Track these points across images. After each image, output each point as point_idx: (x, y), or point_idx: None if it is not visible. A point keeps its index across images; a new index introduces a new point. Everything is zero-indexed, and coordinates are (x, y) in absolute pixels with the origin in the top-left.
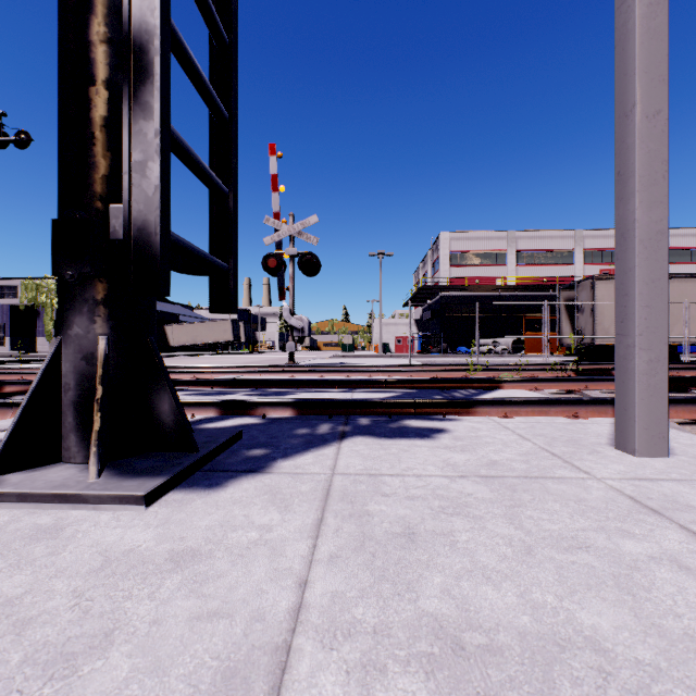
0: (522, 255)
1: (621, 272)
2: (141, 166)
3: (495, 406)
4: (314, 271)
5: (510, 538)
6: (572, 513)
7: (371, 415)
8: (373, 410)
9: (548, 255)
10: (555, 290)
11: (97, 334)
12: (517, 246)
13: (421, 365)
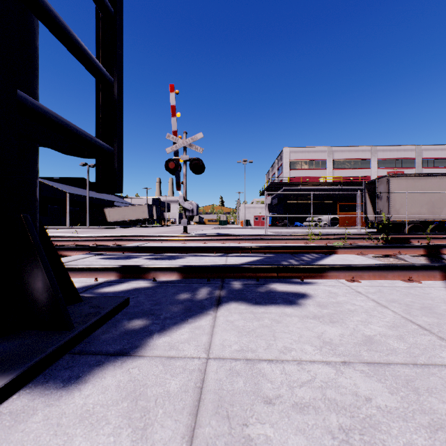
0: (337, 162)
1: None
2: None
3: (343, 271)
4: (200, 171)
5: None
6: None
7: (242, 279)
8: (244, 274)
9: (354, 162)
10: (358, 185)
11: None
12: (333, 156)
13: (273, 235)
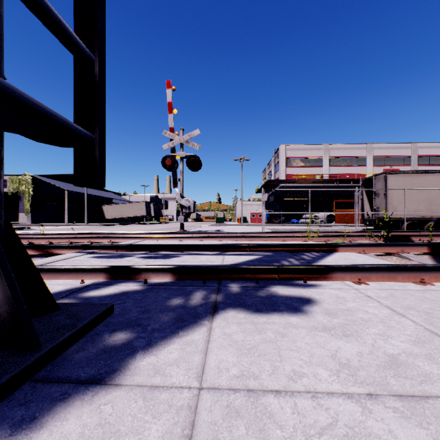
0: (333, 159)
1: None
2: None
3: (348, 272)
4: (197, 167)
5: None
6: None
7: (240, 280)
8: (242, 275)
9: (350, 159)
10: (354, 183)
11: None
12: (329, 154)
13: (271, 232)
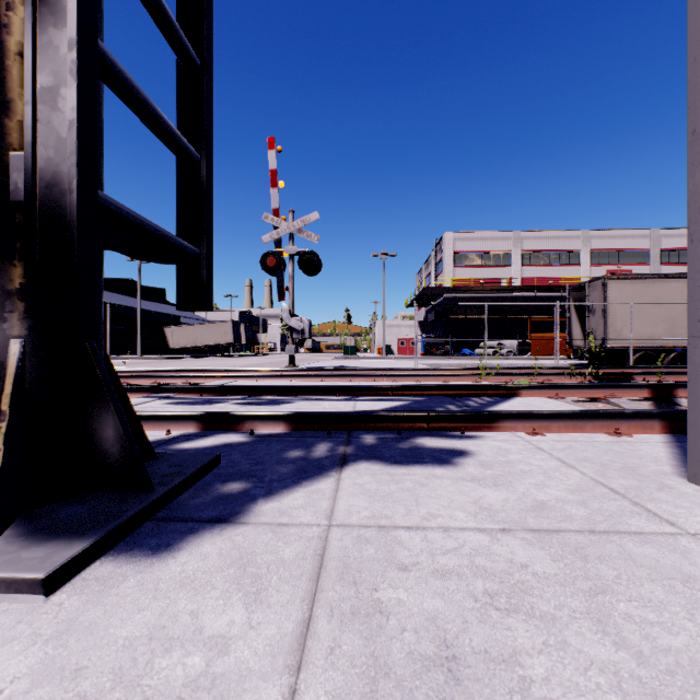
0: (527, 255)
1: (698, 257)
2: (51, 95)
3: (521, 420)
4: (315, 270)
5: (615, 672)
6: (689, 609)
7: (377, 431)
8: (379, 425)
9: (554, 255)
10: (561, 292)
11: (8, 336)
12: (522, 246)
13: (427, 369)
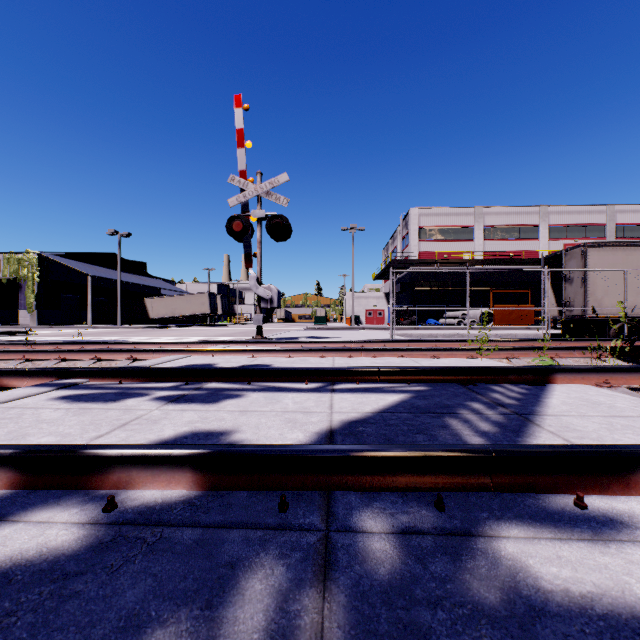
0: (489, 230)
1: None
2: None
3: None
4: (284, 235)
5: None
6: None
7: (386, 494)
8: (390, 476)
9: (514, 230)
10: (521, 264)
11: None
12: (484, 221)
13: (407, 341)
